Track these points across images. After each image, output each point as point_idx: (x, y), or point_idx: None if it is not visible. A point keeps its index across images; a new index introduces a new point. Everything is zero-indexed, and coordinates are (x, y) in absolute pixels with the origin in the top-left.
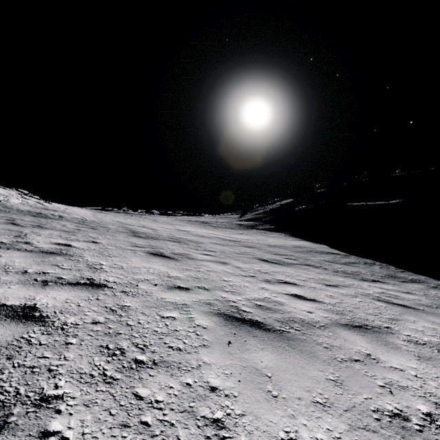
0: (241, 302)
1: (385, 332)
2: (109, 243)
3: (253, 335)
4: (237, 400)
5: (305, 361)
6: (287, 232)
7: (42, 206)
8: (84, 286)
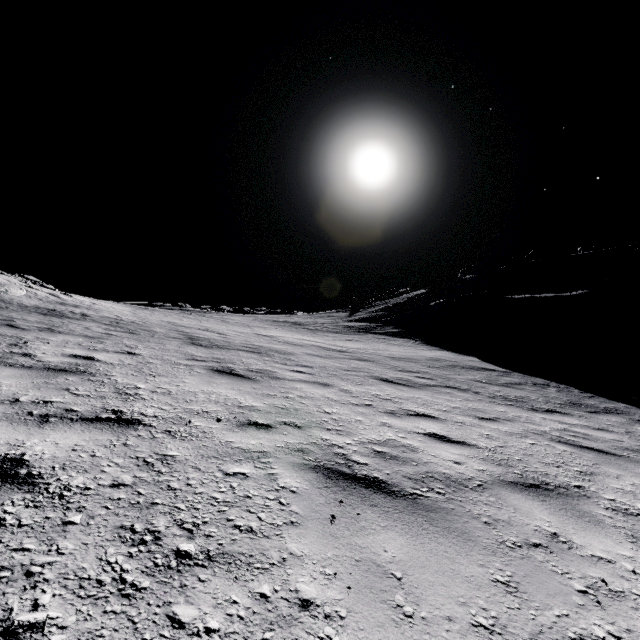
0: (351, 447)
1: (576, 495)
2: (153, 355)
3: (370, 503)
4: (345, 624)
5: (455, 548)
6: (419, 338)
7: (58, 300)
8: (107, 423)
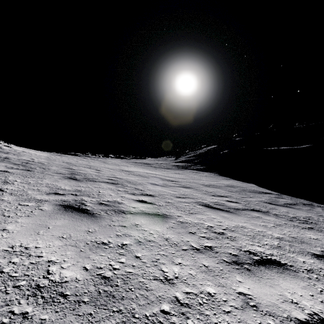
0: None
1: None
2: (17, 190)
3: None
4: None
5: None
6: (216, 172)
7: None
8: None
